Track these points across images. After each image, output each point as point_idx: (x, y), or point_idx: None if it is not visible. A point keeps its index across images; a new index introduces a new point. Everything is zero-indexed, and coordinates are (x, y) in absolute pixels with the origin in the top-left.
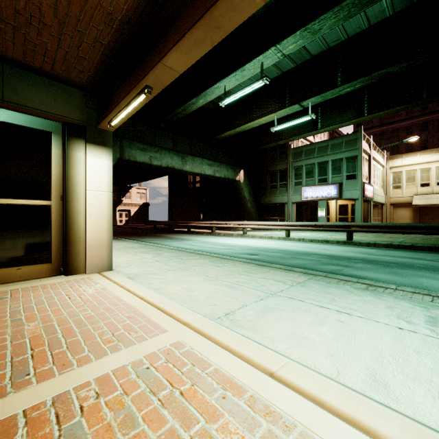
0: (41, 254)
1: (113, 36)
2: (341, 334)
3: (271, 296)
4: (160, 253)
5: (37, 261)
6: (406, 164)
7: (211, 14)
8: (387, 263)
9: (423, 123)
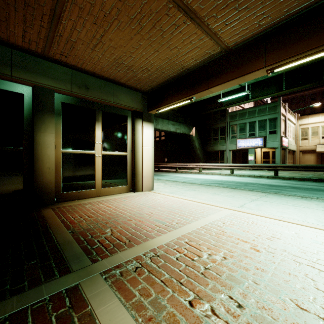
0: (123, 180)
1: (177, 73)
2: (299, 212)
3: (254, 200)
4: (164, 182)
5: (122, 184)
6: (311, 122)
7: (244, 77)
8: (306, 188)
9: (323, 92)
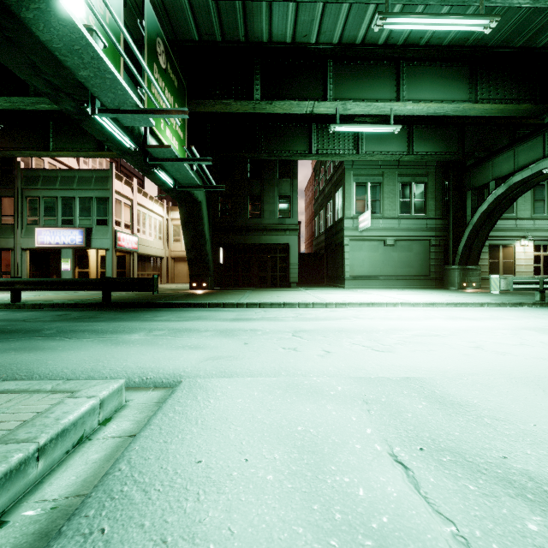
0: None
1: None
2: None
3: None
4: None
5: None
6: None
7: None
8: None
9: None
